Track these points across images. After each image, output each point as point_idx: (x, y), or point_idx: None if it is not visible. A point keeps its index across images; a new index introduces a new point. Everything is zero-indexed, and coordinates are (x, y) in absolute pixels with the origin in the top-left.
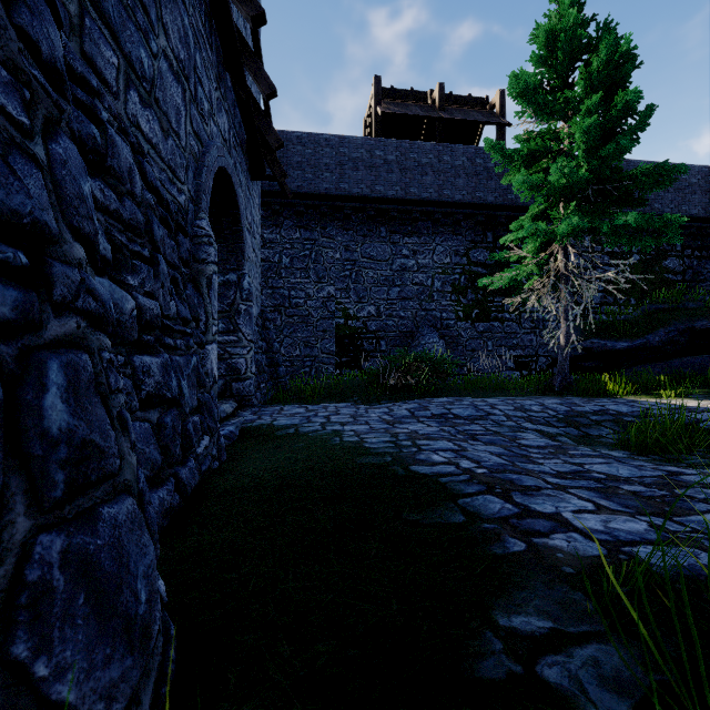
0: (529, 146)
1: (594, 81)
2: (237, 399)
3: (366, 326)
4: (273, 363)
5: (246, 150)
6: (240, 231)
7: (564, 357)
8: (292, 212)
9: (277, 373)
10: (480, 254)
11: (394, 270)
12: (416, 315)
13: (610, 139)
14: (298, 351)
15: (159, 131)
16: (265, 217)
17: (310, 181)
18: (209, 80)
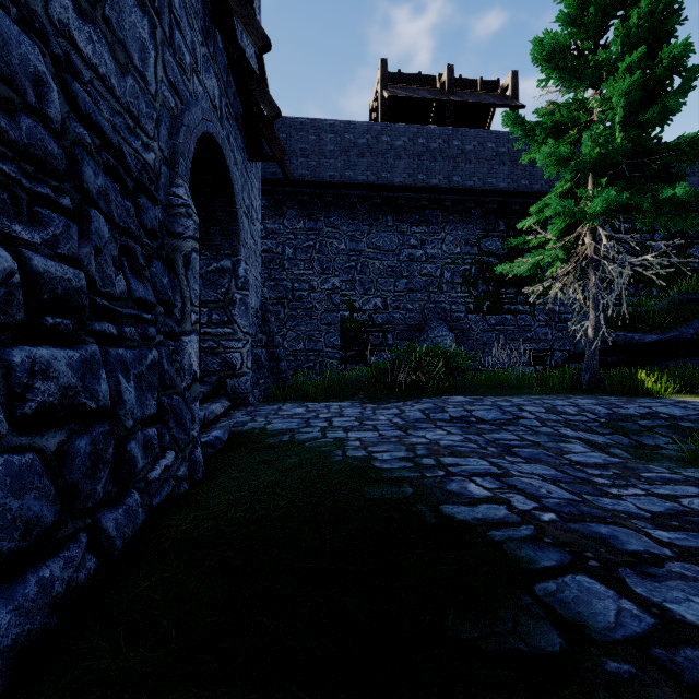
0: (553, 119)
1: (630, 39)
2: (232, 398)
3: (372, 319)
4: (274, 357)
5: (243, 126)
6: (234, 212)
7: (592, 351)
8: (295, 201)
9: (279, 368)
10: (492, 243)
11: (401, 260)
12: (424, 308)
13: (649, 105)
14: (302, 345)
15: (110, 61)
16: (268, 207)
17: (313, 168)
18: (191, 29)
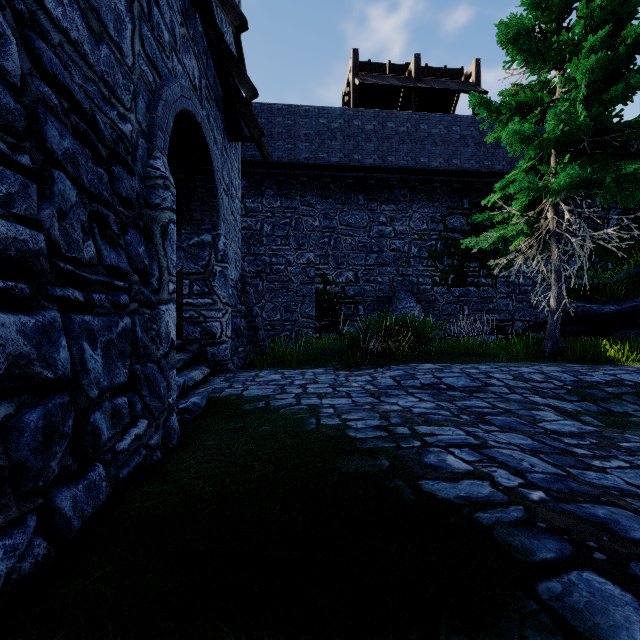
0: (516, 100)
1: (593, 21)
2: (211, 364)
3: (344, 291)
4: (253, 327)
5: (223, 109)
6: (214, 189)
7: (554, 321)
8: (273, 182)
9: (257, 336)
10: (457, 220)
11: (371, 236)
12: (393, 280)
13: (611, 84)
14: (279, 315)
15: (83, 27)
16: (247, 187)
17: (290, 151)
18: (170, 9)
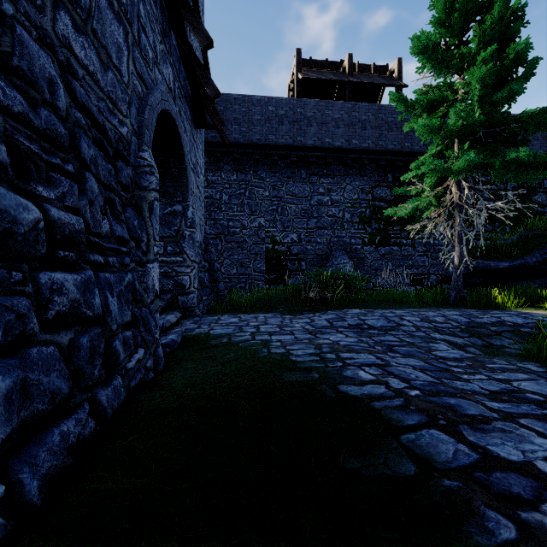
0: (428, 98)
1: (486, 38)
2: (182, 310)
3: (290, 250)
4: (214, 279)
5: (191, 103)
6: (184, 169)
7: (457, 275)
8: (230, 159)
9: (218, 288)
10: (382, 191)
11: (312, 204)
12: (330, 241)
13: (500, 87)
14: (235, 270)
15: (97, 61)
16: (209, 163)
17: (244, 133)
18: (153, 32)
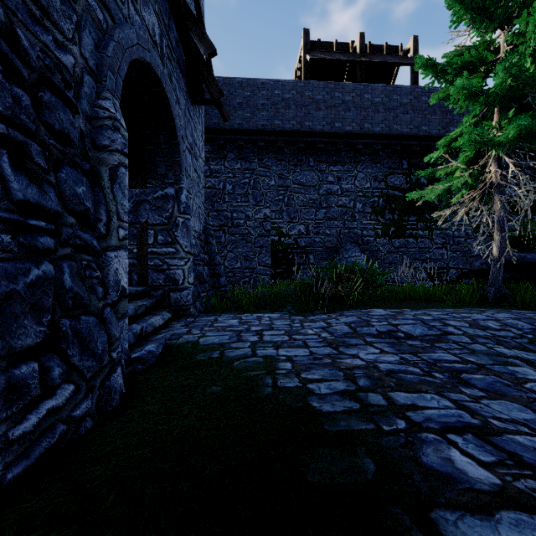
0: (460, 62)
1: None
2: (174, 309)
3: (297, 242)
4: (215, 274)
5: (186, 73)
6: (176, 145)
7: (497, 268)
8: (234, 146)
9: (219, 282)
10: (397, 179)
11: (321, 194)
12: (340, 233)
13: None
14: (239, 263)
15: None
16: (212, 151)
17: (249, 119)
18: None
